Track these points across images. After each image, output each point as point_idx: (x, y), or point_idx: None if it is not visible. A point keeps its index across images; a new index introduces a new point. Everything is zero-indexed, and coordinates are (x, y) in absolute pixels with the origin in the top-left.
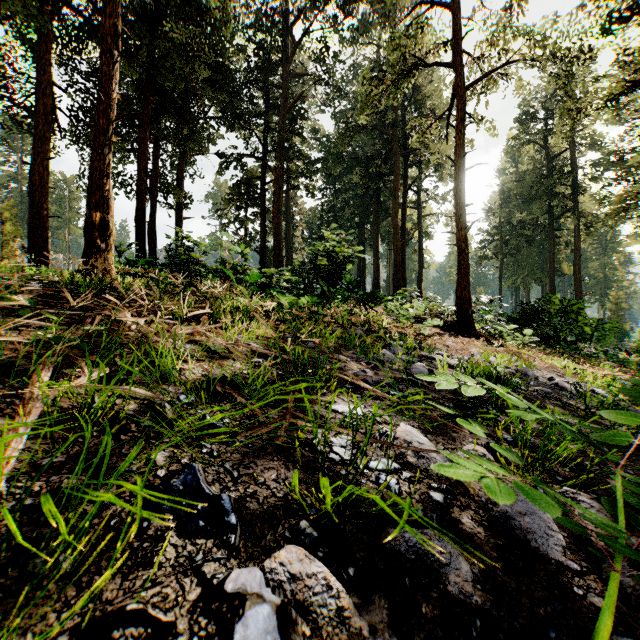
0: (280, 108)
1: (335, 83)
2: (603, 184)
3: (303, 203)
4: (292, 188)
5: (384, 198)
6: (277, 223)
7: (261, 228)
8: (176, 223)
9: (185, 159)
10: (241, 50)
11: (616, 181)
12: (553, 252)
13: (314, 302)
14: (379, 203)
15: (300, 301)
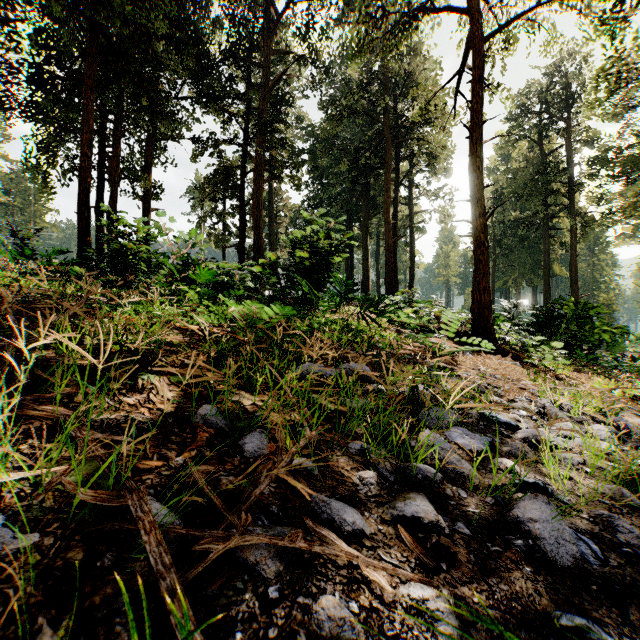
0: (260, 88)
1: (322, 64)
2: (600, 181)
3: (288, 198)
4: (274, 177)
5: (374, 193)
6: (257, 216)
7: (240, 222)
8: (143, 215)
9: (154, 143)
10: (217, 24)
11: (617, 177)
12: (548, 252)
13: (286, 314)
14: (368, 198)
15: (263, 312)
